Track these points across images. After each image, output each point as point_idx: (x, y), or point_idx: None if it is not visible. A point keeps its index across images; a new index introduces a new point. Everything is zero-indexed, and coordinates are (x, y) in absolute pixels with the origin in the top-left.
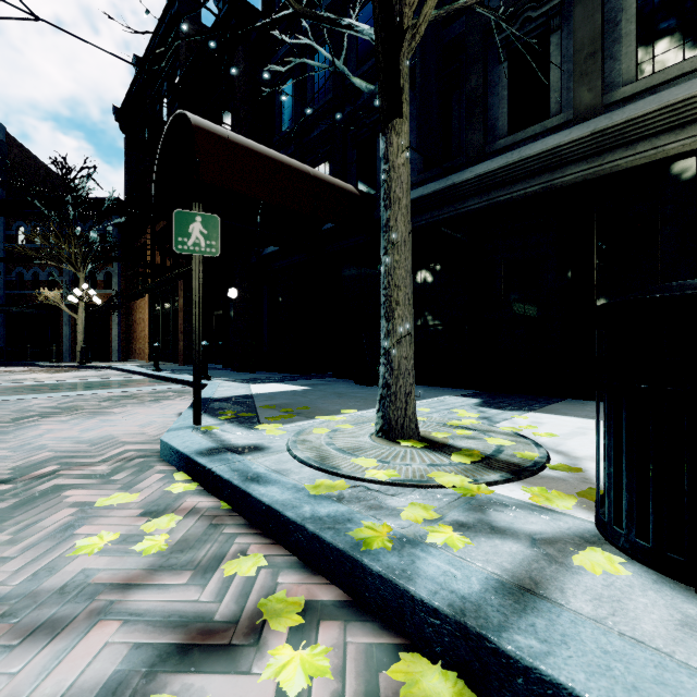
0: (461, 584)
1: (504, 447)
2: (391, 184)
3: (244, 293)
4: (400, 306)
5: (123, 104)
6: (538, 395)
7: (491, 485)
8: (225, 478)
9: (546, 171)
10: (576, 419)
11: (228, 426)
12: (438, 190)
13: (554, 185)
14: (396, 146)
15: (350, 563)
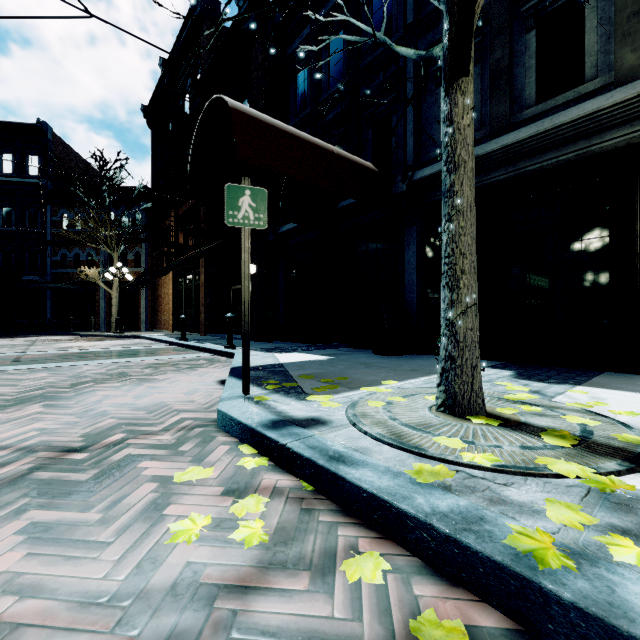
0: None
1: (589, 426)
2: (456, 147)
3: (262, 268)
4: (465, 275)
5: (150, 102)
6: (571, 368)
7: (615, 475)
8: (306, 456)
9: (581, 138)
10: (638, 395)
11: (276, 396)
12: None
13: (591, 152)
14: (462, 106)
15: (516, 582)
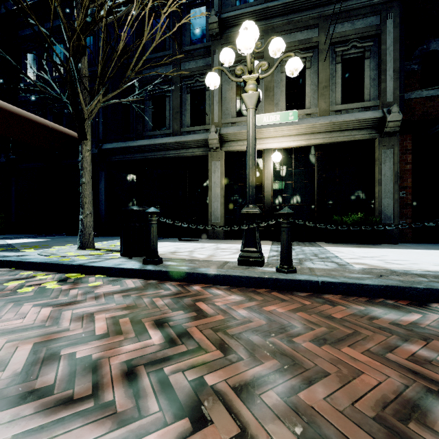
0: (83, 262)
1: None
2: (83, 162)
3: None
4: (87, 204)
5: None
6: (162, 237)
7: (108, 254)
8: (13, 260)
9: (163, 150)
10: (161, 242)
11: (3, 252)
12: (122, 147)
13: (166, 156)
14: (85, 149)
15: (58, 265)
